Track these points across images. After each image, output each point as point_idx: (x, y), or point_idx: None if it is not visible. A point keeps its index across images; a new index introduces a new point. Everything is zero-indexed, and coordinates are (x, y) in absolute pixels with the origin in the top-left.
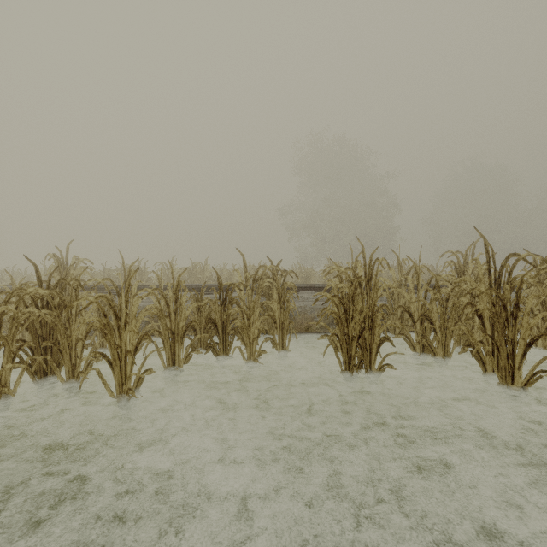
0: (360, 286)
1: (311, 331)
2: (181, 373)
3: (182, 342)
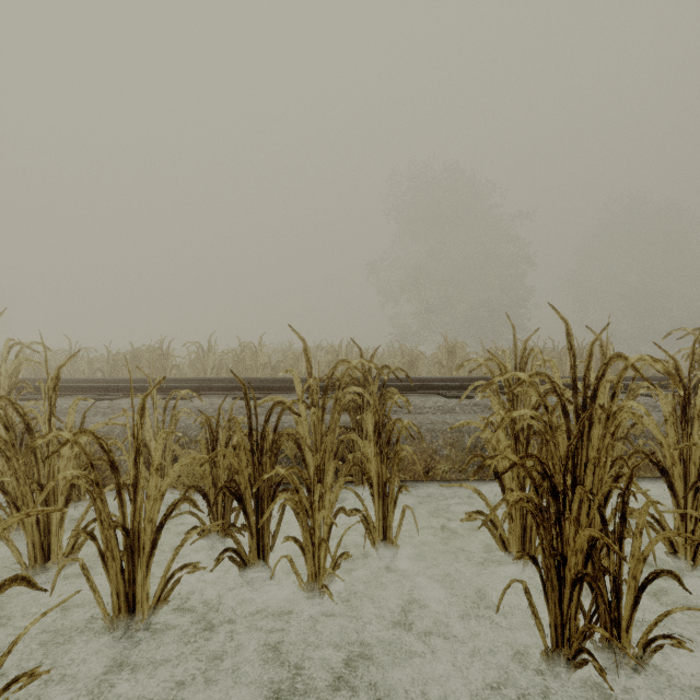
0: (564, 416)
1: (433, 476)
2: (151, 625)
3: (153, 551)
